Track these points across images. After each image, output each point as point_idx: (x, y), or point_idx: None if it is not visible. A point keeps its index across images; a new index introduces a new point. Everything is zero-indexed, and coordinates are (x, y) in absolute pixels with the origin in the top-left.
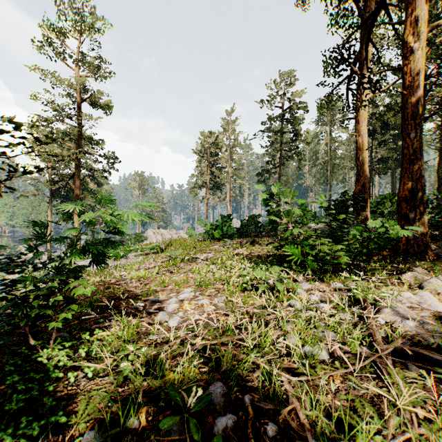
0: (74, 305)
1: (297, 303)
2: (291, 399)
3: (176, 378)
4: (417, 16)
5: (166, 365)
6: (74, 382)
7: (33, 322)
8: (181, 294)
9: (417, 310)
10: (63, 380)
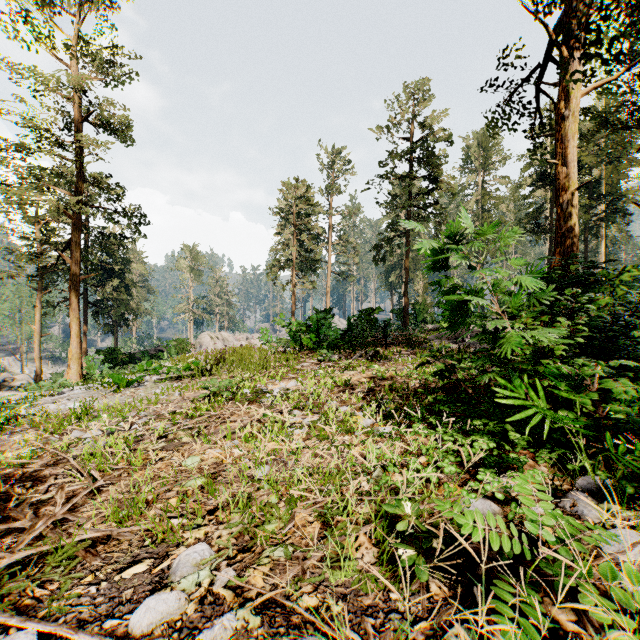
0: None
1: None
2: None
3: None
4: None
5: None
6: None
7: None
8: (150, 599)
9: None
10: None
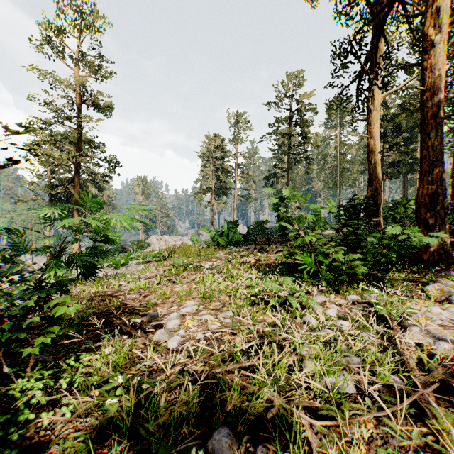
0: (55, 327)
1: (312, 320)
2: (316, 453)
3: (172, 424)
4: (437, 7)
5: (161, 402)
6: (48, 424)
7: (8, 345)
8: (183, 308)
9: (450, 329)
10: (36, 421)
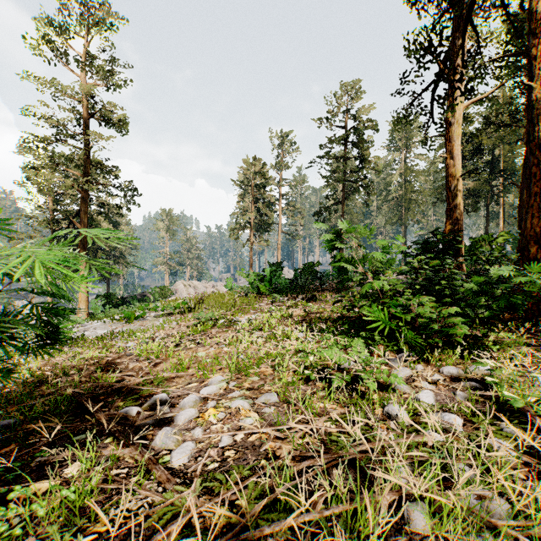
0: None
1: (402, 412)
2: None
3: None
4: None
5: None
6: None
7: None
8: (206, 387)
9: None
10: None
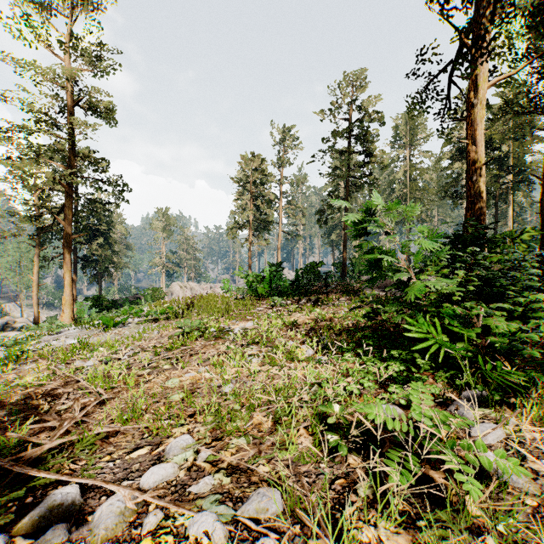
0: None
1: None
2: None
3: None
4: None
5: None
6: None
7: None
8: (153, 467)
9: None
10: None
